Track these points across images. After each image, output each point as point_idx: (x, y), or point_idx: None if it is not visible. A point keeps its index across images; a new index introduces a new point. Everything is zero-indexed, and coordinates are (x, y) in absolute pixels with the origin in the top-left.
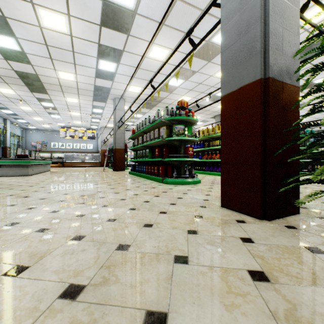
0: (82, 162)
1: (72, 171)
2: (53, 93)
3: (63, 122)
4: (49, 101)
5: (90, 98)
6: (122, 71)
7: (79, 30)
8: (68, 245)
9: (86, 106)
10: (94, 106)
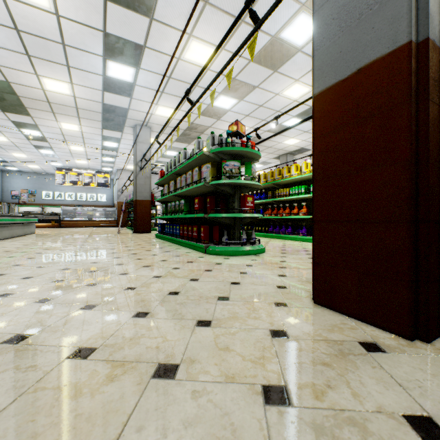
0: (88, 220)
1: (69, 233)
2: (38, 115)
3: (59, 161)
4: (33, 127)
5: (97, 124)
6: (145, 81)
7: (69, 5)
8: None
9: (92, 136)
10: (105, 136)
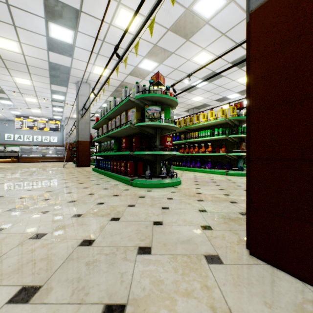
0: (42, 157)
1: (22, 167)
2: None
3: (18, 110)
4: None
5: (46, 80)
6: (83, 43)
7: None
8: None
9: (43, 90)
10: (54, 90)
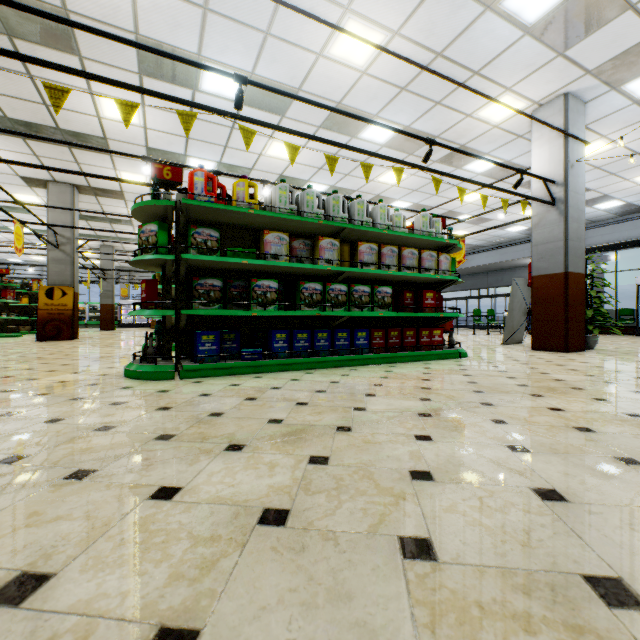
0: None
1: None
2: None
3: None
4: None
5: None
6: None
7: None
8: None
9: None
10: None
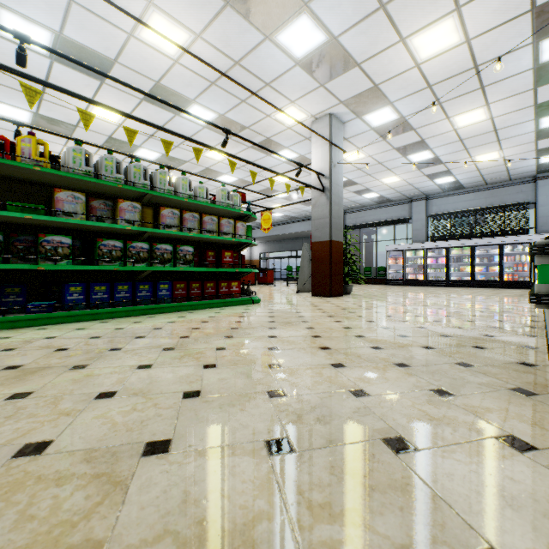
0: None
1: None
2: None
3: None
4: None
5: None
6: None
7: None
8: (409, 301)
9: None
10: None
